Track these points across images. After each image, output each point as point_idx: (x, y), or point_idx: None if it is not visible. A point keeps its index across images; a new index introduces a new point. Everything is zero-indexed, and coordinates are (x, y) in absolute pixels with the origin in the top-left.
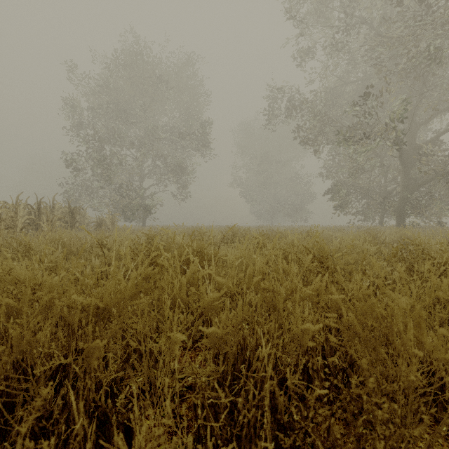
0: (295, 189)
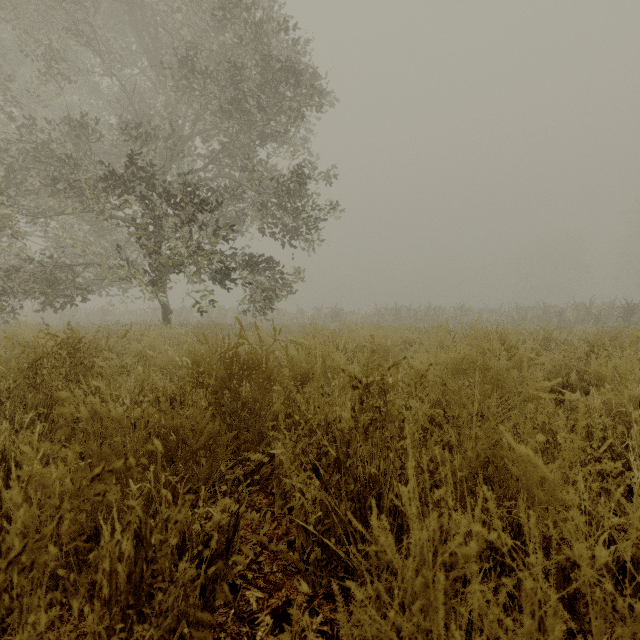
0: None
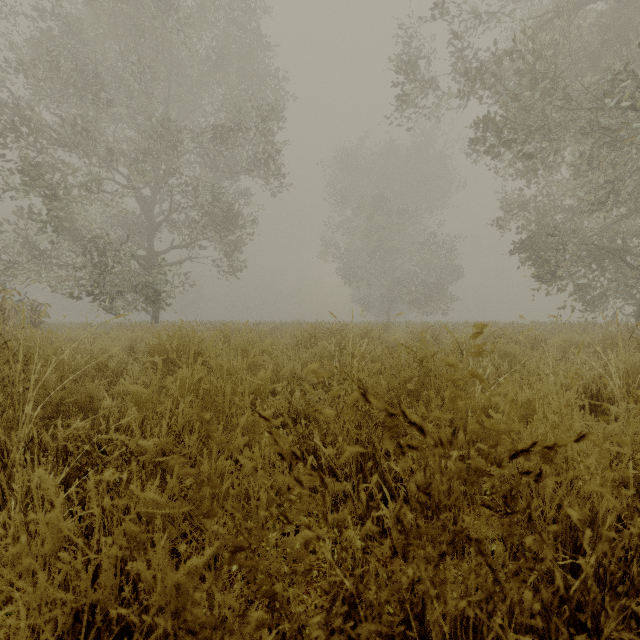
0: (428, 260)
